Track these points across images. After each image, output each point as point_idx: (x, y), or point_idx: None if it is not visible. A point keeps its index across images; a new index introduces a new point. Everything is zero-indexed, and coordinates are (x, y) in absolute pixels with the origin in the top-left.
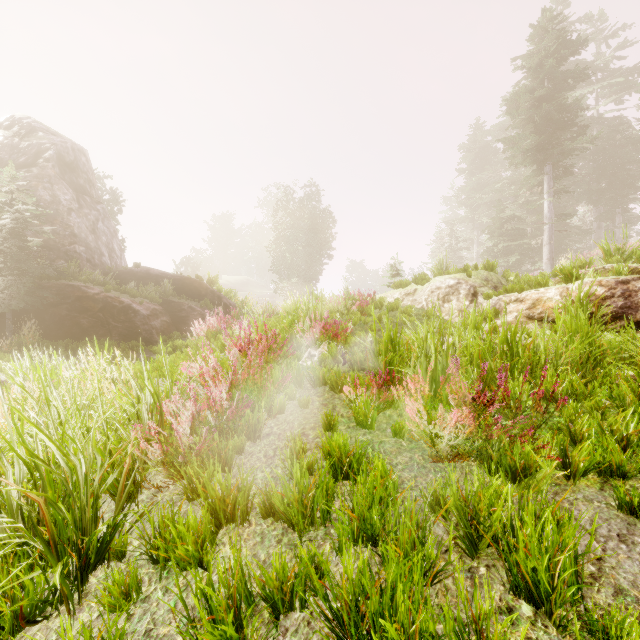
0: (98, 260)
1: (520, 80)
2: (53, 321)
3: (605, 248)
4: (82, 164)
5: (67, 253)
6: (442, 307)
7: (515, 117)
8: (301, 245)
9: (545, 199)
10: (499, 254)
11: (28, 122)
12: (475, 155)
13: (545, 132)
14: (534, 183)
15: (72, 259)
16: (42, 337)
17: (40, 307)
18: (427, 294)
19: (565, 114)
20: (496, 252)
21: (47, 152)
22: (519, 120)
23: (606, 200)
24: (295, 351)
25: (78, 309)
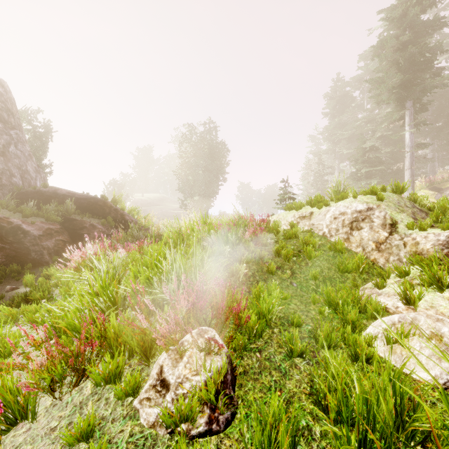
0: (6, 180)
1: (383, 31)
2: None
3: (447, 173)
4: None
5: None
6: (350, 236)
7: (382, 59)
8: (201, 170)
9: (407, 130)
10: (362, 177)
11: None
12: (336, 102)
13: (407, 73)
14: (396, 117)
15: None
16: None
17: None
18: (329, 219)
19: (424, 58)
20: (359, 176)
21: None
22: (385, 62)
23: (444, 135)
24: None
25: None
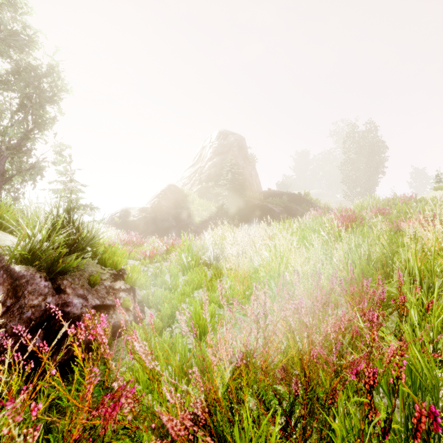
0: (253, 188)
1: None
2: (242, 216)
3: None
4: (244, 145)
5: (243, 187)
6: None
7: None
8: (362, 165)
9: None
10: None
11: (225, 132)
12: None
13: None
14: None
15: (245, 189)
16: (239, 222)
17: (238, 210)
18: None
19: None
20: None
21: (234, 144)
22: None
23: None
24: (363, 217)
25: (251, 210)
